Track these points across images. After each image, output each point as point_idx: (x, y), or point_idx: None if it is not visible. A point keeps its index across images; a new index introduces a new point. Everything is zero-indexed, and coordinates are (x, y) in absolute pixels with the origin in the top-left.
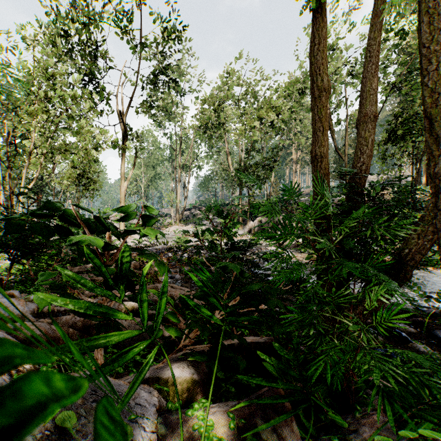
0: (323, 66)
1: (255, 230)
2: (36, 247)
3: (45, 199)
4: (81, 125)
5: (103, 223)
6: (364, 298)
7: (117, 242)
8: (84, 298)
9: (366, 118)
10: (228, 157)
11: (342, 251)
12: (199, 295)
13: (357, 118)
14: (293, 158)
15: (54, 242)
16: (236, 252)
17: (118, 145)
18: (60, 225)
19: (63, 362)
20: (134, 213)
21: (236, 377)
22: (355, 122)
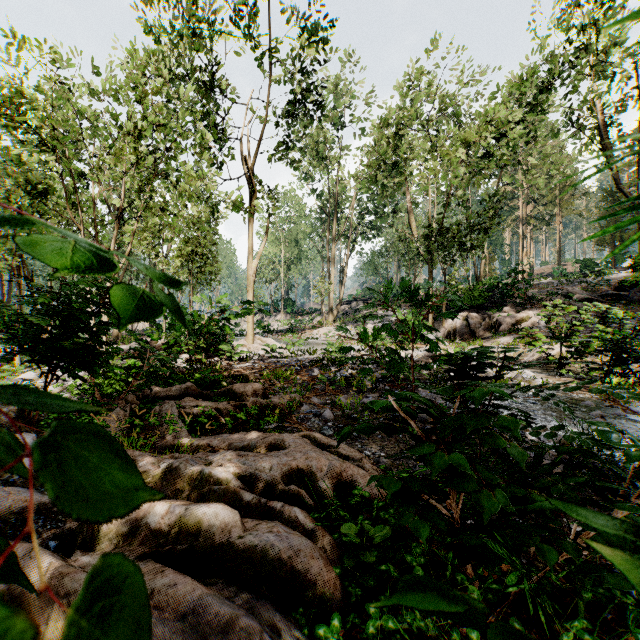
0: None
1: (457, 334)
2: (77, 353)
3: None
4: (187, 172)
5: None
6: None
7: (241, 349)
8: None
9: None
10: (409, 217)
11: None
12: None
13: None
14: (520, 216)
15: (109, 345)
16: (489, 385)
17: (242, 205)
18: None
19: None
20: None
21: None
22: None
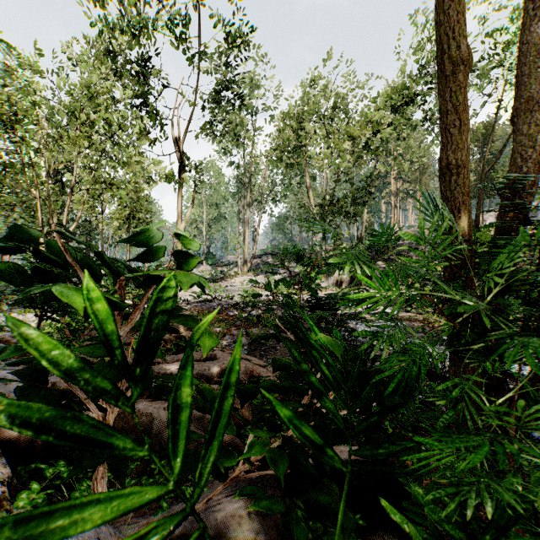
0: (464, 23)
1: (343, 282)
2: None
3: (8, 222)
4: (129, 154)
5: (108, 264)
6: (536, 390)
7: None
8: (76, 390)
9: (532, 104)
10: (308, 190)
11: (503, 313)
12: (269, 386)
13: (516, 106)
14: (392, 190)
15: None
16: (323, 312)
17: (173, 178)
18: (40, 267)
19: (60, 479)
20: (161, 247)
21: (332, 530)
22: (477, 140)
